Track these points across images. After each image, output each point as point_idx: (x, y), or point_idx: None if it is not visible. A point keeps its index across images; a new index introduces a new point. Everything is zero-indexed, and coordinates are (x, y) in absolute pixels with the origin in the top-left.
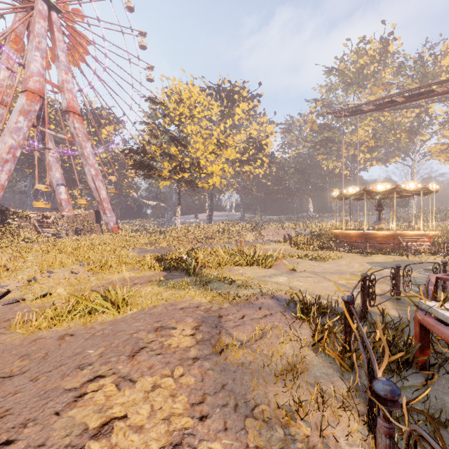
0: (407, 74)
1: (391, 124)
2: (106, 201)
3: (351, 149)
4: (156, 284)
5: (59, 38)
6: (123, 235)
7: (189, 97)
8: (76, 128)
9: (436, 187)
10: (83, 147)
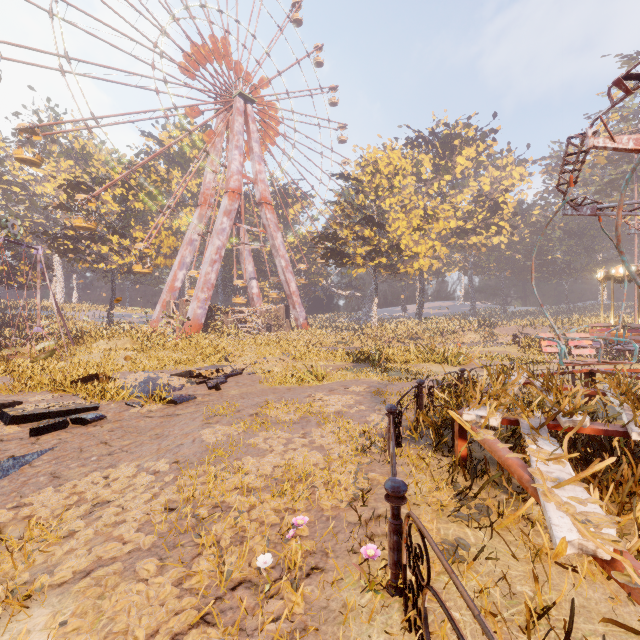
0: None
1: None
2: (295, 295)
3: None
4: (345, 370)
5: (253, 129)
6: (313, 332)
7: (387, 164)
8: (268, 219)
9: None
10: (274, 238)
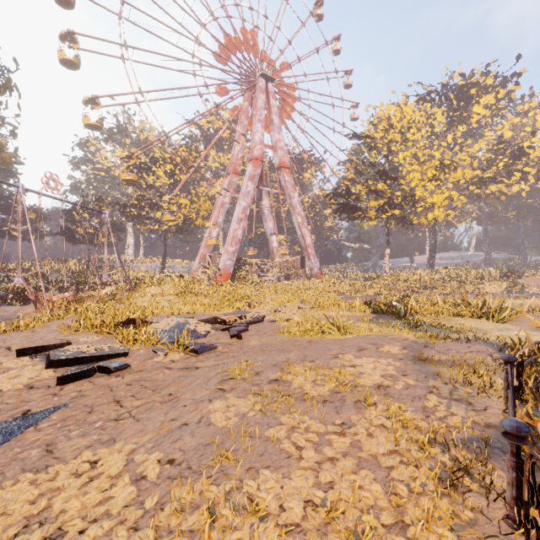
0: None
1: None
2: (310, 247)
3: None
4: (367, 322)
5: (273, 104)
6: (326, 281)
7: (400, 119)
8: (286, 181)
9: None
10: (292, 198)
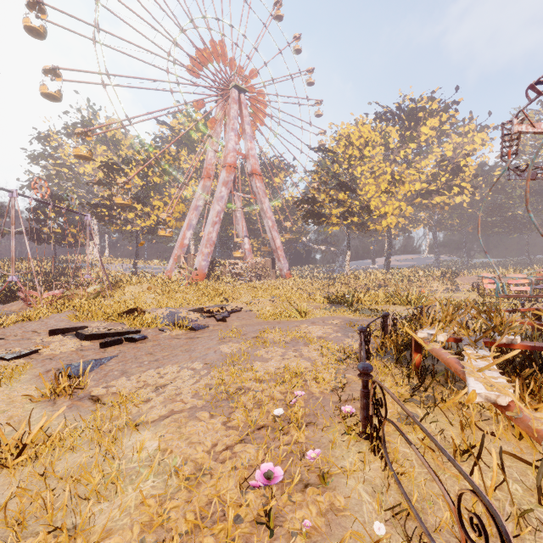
0: None
1: None
2: (280, 249)
3: None
4: (323, 309)
5: (245, 114)
6: (295, 280)
7: (358, 137)
8: (257, 187)
9: None
10: (263, 203)
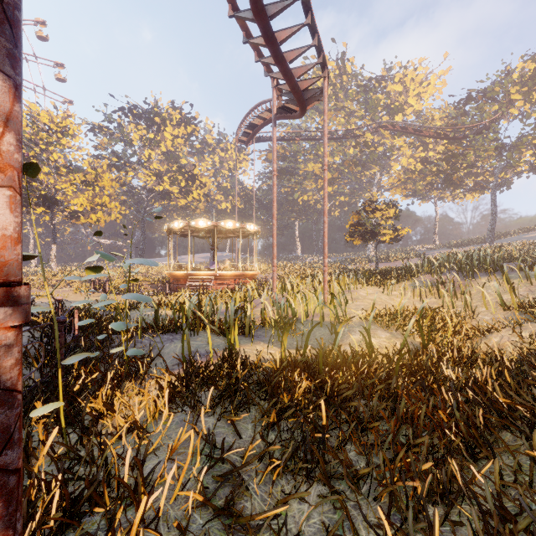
0: (358, 100)
1: (344, 154)
2: None
3: (311, 182)
4: None
5: None
6: None
7: (51, 121)
8: None
9: (236, 225)
10: None
